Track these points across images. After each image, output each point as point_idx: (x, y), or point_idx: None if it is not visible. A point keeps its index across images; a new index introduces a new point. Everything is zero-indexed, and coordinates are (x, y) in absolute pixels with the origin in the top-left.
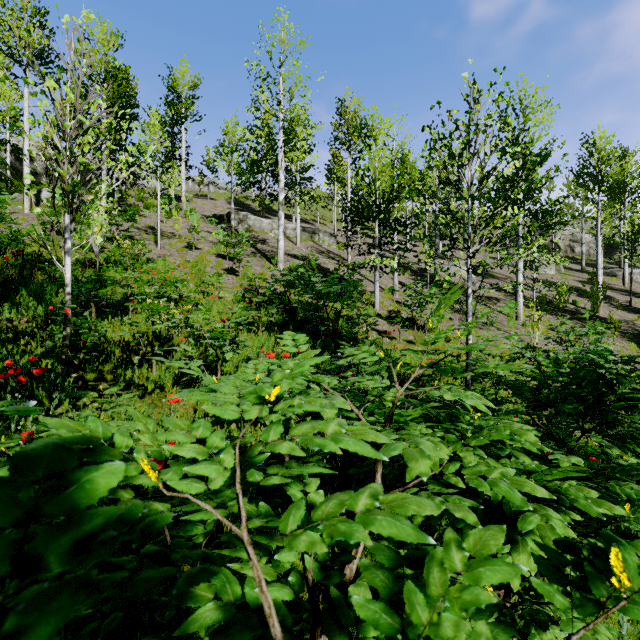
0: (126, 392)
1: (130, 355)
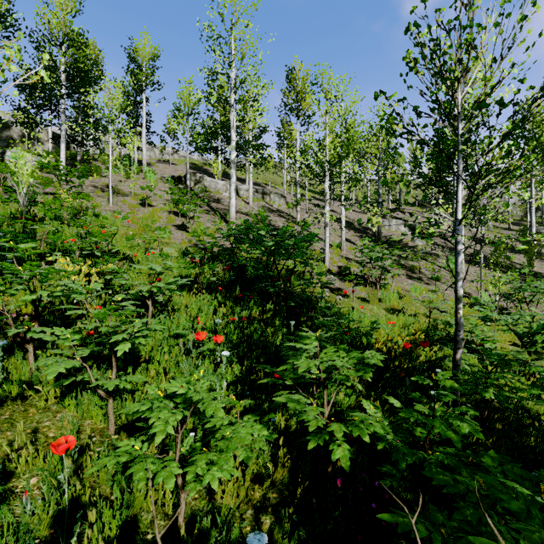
0: None
1: None
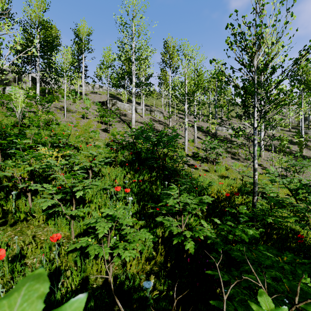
0: (2, 220)
1: (12, 189)
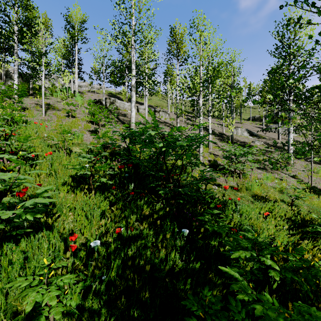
0: None
1: None
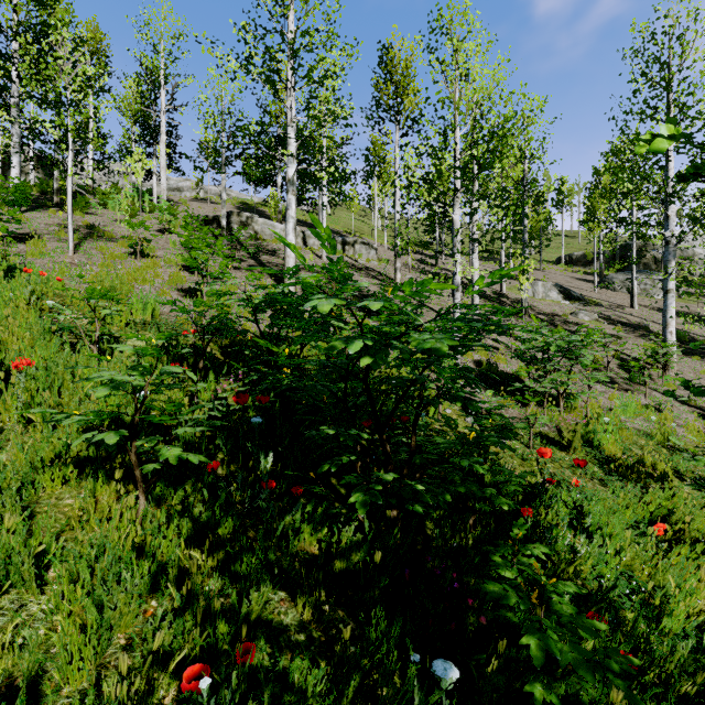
0: None
1: None
